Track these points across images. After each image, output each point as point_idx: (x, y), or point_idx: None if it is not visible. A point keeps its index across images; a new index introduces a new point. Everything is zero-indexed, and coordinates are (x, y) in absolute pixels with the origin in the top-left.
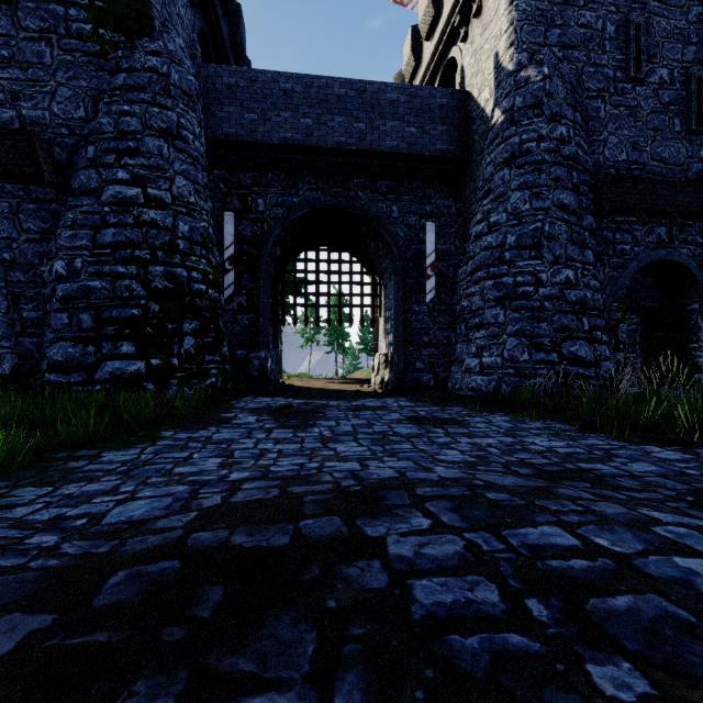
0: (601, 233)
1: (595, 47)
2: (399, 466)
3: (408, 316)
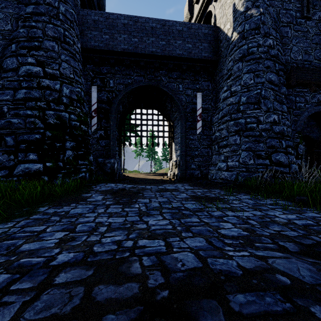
0: (289, 97)
1: (286, 0)
2: (196, 244)
3: (187, 141)
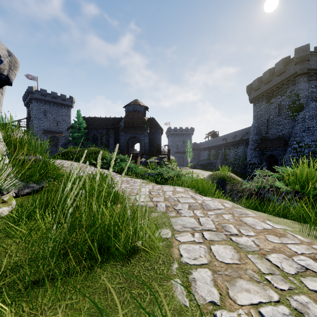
0: None
1: None
2: None
3: None
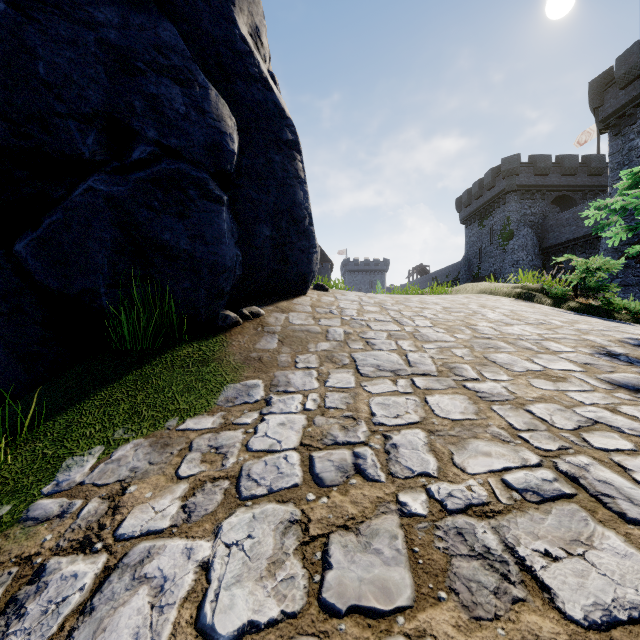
0: None
1: None
2: None
3: None
